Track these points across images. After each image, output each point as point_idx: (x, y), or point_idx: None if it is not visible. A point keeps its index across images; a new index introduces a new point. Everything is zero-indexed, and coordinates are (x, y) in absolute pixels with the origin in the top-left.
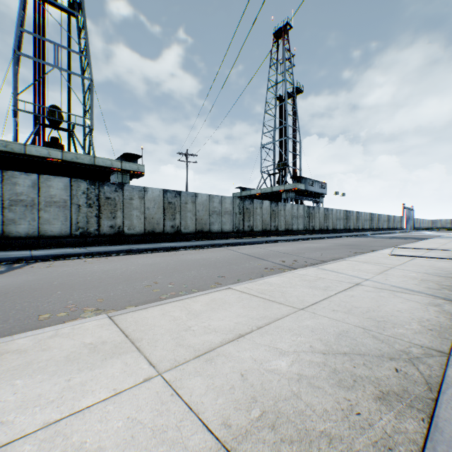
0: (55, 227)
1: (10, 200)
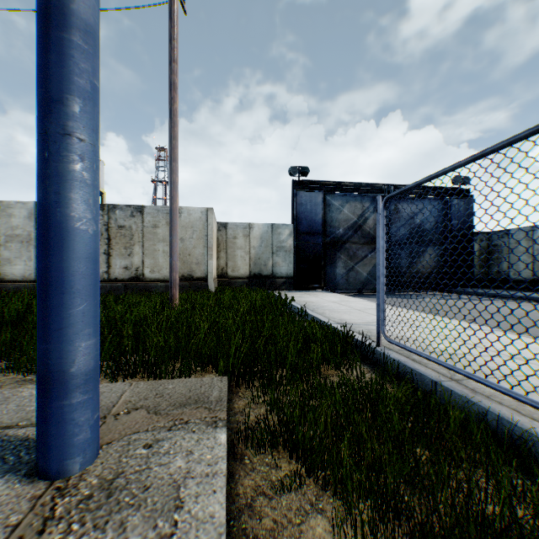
0: None
1: None
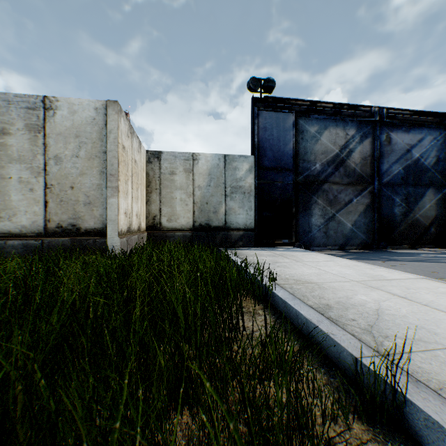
0: None
1: None
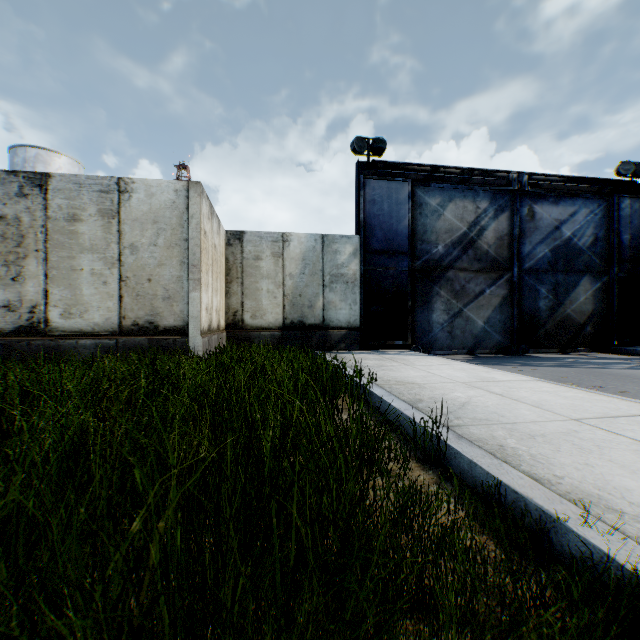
0: None
1: None
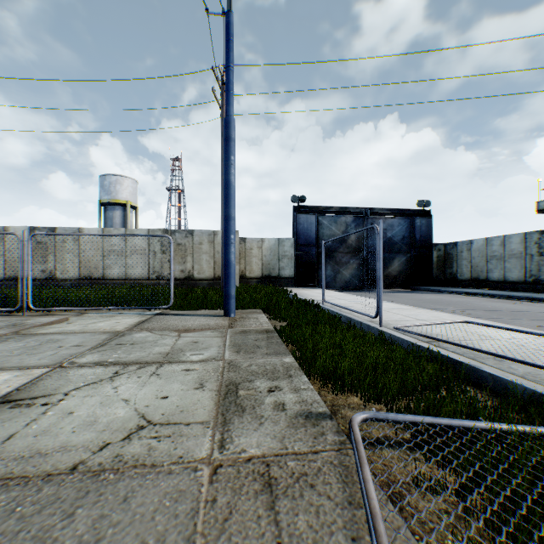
0: (512, 275)
1: (488, 256)
